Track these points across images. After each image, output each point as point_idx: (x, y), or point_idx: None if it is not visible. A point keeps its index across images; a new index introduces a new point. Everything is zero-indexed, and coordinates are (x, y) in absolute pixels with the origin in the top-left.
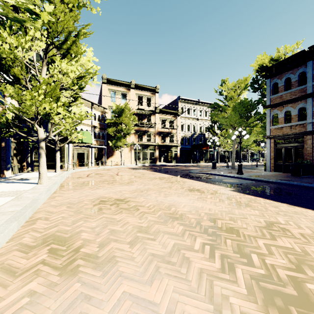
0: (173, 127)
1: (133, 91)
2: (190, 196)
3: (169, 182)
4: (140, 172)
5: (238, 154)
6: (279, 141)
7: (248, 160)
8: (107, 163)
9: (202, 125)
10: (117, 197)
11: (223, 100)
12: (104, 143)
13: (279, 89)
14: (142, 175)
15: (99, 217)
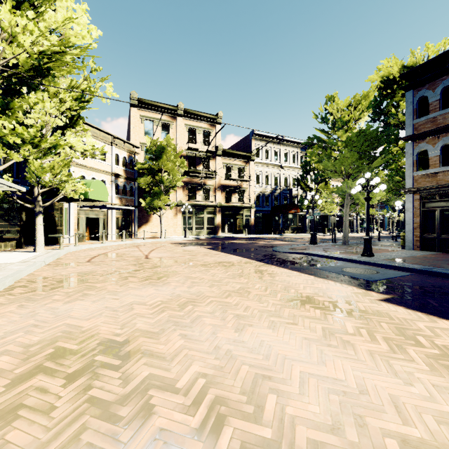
0: (244, 178)
1: (180, 120)
2: (302, 325)
3: (242, 276)
4: (188, 251)
5: (341, 220)
6: (430, 197)
7: (357, 230)
8: (139, 234)
9: (288, 176)
10: (108, 335)
11: (328, 131)
12: (133, 203)
13: (431, 107)
14: (190, 257)
15: None
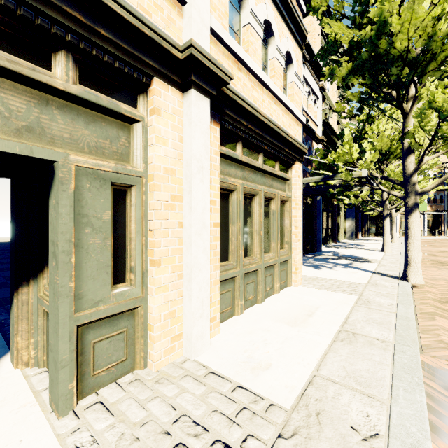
0: None
1: None
2: None
3: None
4: None
5: None
6: None
7: None
8: None
9: None
10: None
11: None
12: (442, 208)
13: None
14: None
15: (444, 253)
